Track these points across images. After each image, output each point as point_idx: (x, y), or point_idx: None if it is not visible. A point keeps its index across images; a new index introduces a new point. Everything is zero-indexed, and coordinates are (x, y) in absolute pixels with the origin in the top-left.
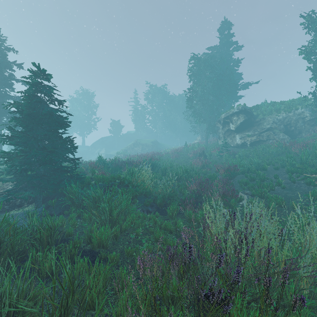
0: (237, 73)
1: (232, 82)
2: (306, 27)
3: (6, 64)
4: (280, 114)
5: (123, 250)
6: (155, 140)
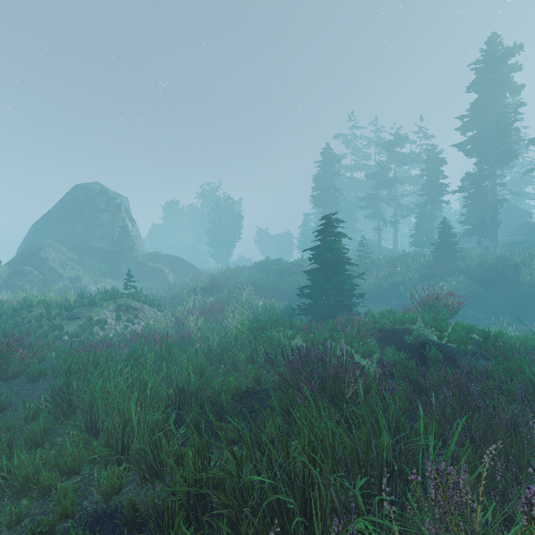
0: None
1: None
2: None
3: None
4: None
5: None
6: None
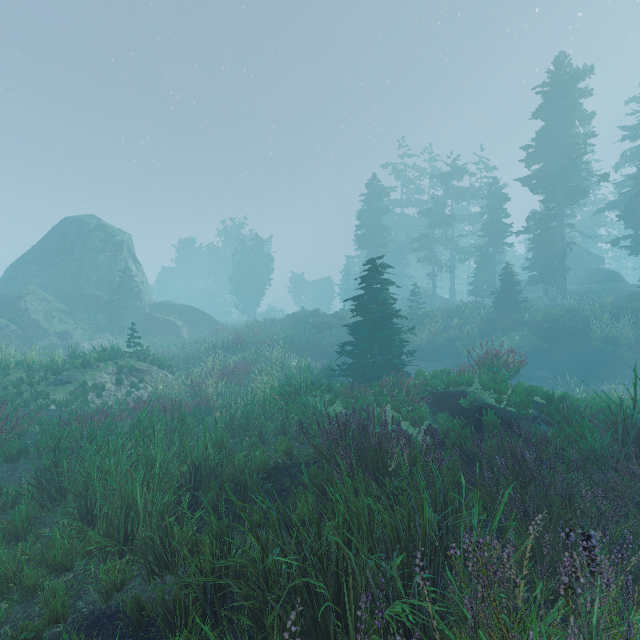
0: None
1: None
2: None
3: None
4: None
5: None
6: None
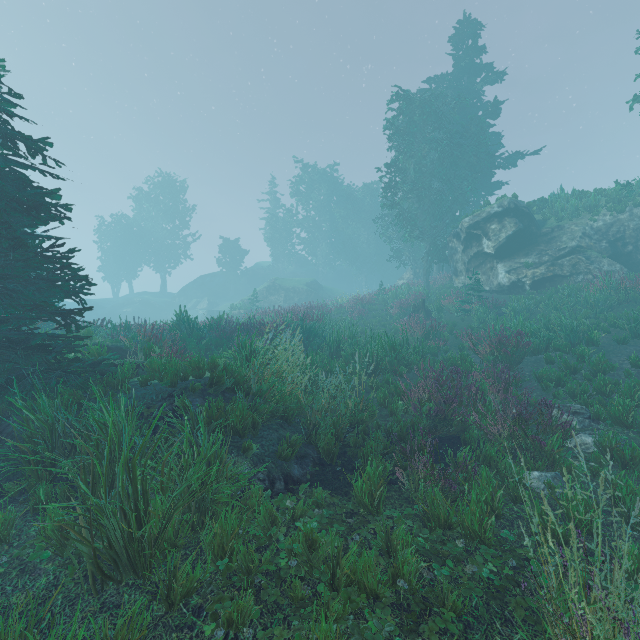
0: (491, 133)
1: (482, 150)
2: None
3: None
4: (599, 216)
5: None
6: (313, 280)
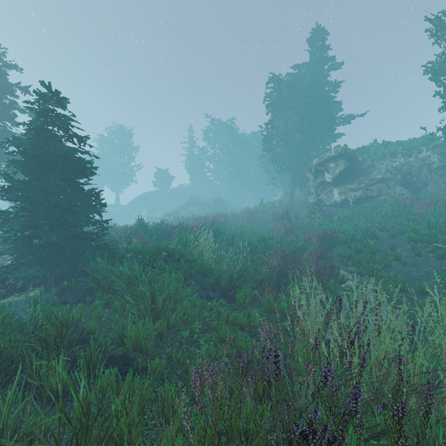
0: (334, 101)
1: (327, 114)
2: (433, 35)
3: (5, 87)
4: (396, 159)
5: (170, 355)
6: (218, 197)
